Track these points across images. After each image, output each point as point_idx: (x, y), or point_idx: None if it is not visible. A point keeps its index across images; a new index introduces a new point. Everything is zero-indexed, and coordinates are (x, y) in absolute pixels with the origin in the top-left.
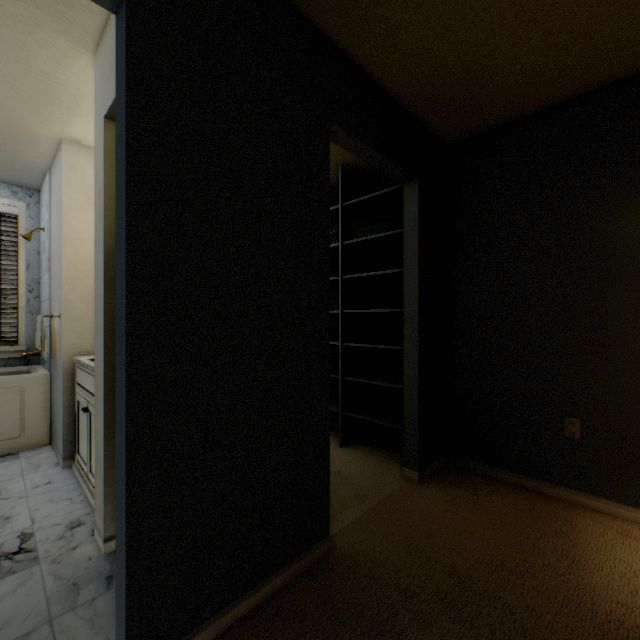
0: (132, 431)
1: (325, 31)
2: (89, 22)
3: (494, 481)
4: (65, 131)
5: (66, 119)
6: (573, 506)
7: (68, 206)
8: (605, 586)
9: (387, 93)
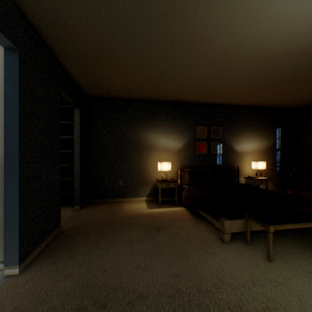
0: (20, 188)
1: (60, 60)
2: None
3: (102, 203)
4: None
5: None
6: (121, 202)
7: None
8: (128, 211)
9: (73, 79)
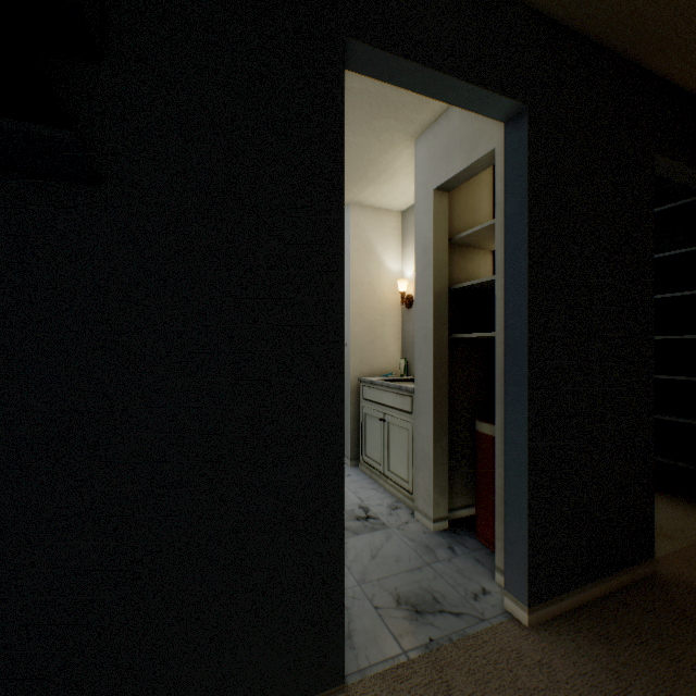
0: (530, 429)
1: (651, 69)
2: (426, 119)
3: None
4: (355, 197)
5: (362, 189)
6: None
7: (353, 256)
8: None
9: None
